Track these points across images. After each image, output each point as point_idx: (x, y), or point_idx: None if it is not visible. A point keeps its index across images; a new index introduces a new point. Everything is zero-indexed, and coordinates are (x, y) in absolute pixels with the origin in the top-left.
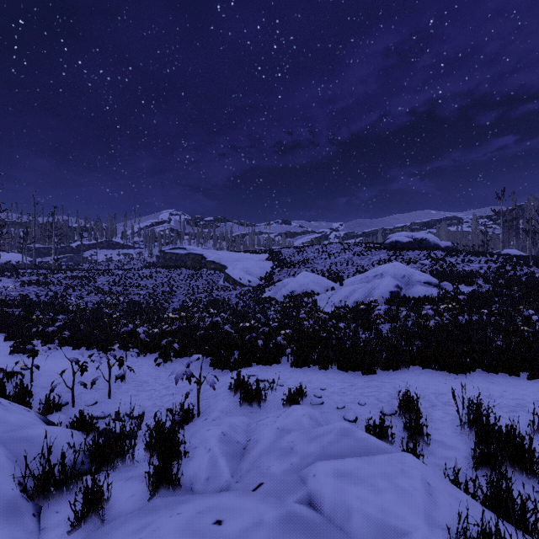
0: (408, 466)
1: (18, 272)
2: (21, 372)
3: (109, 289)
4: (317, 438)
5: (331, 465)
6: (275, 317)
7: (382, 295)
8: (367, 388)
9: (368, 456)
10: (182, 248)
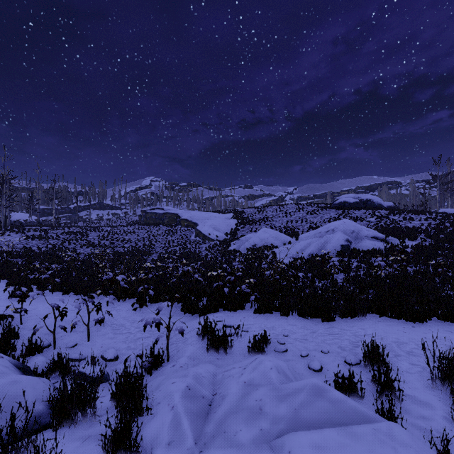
0: (399, 444)
1: (23, 228)
2: (12, 315)
3: (99, 242)
4: (287, 397)
5: (308, 439)
6: (240, 267)
7: (334, 248)
8: (328, 335)
9: (347, 423)
10: (160, 209)
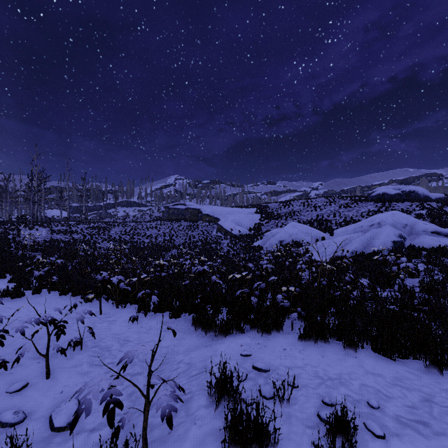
0: None
1: (50, 223)
2: None
3: (119, 237)
4: None
5: None
6: (269, 267)
7: (384, 245)
8: None
9: None
10: (182, 204)
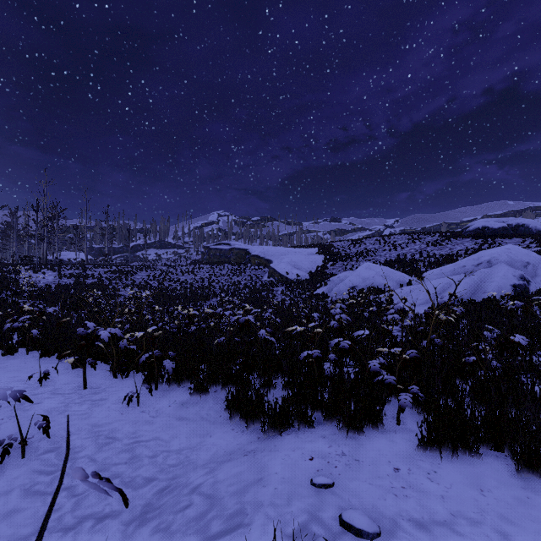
0: None
1: (59, 264)
2: None
3: (145, 282)
4: None
5: None
6: (345, 319)
7: (501, 290)
8: None
9: None
10: (226, 244)
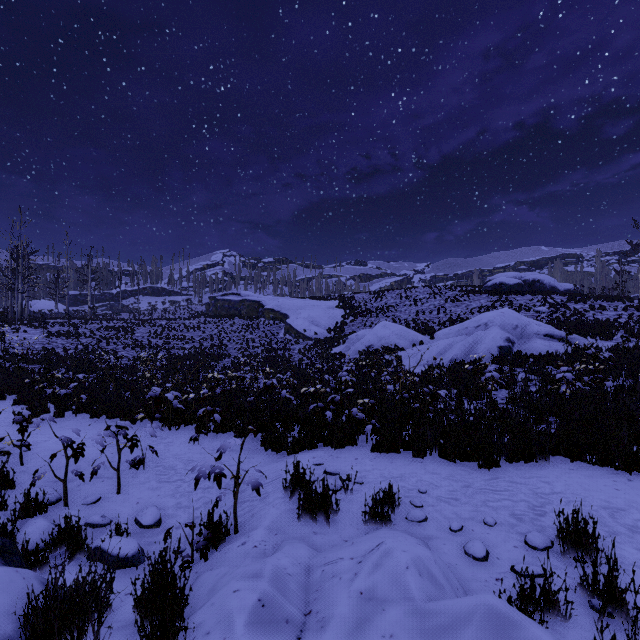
0: None
1: (45, 322)
2: (8, 452)
3: (149, 342)
4: (441, 634)
5: None
6: (349, 380)
7: (488, 351)
8: (492, 493)
9: None
10: (236, 294)
